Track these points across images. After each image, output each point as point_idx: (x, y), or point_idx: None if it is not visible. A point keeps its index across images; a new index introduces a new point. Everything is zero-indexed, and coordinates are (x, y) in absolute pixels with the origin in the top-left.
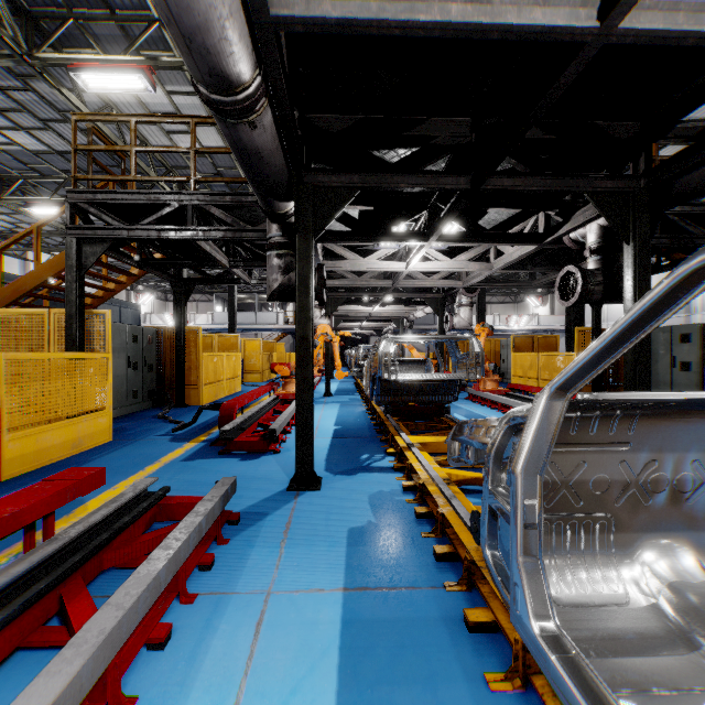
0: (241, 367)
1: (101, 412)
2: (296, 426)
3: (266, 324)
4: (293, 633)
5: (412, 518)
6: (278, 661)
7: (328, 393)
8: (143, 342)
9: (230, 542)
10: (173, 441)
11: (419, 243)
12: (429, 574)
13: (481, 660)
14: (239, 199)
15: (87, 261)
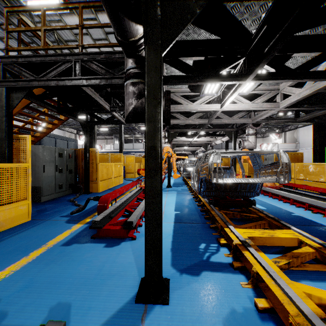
0: (124, 170)
1: (22, 202)
2: (145, 236)
3: (138, 149)
4: None
5: None
6: None
7: (169, 186)
8: (66, 157)
9: None
10: (67, 222)
11: (238, 83)
12: None
13: None
14: (110, 57)
15: (13, 103)
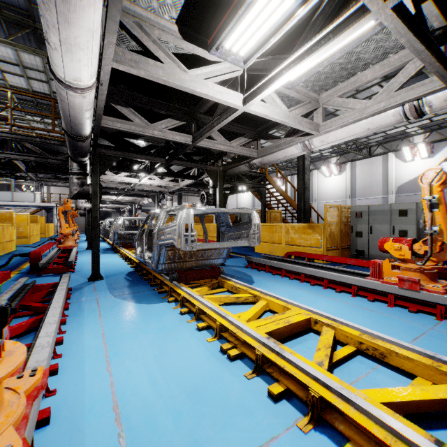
0: None
1: None
2: (92, 254)
3: (23, 201)
4: (109, 302)
5: (143, 281)
6: (107, 305)
7: (90, 248)
8: None
9: (73, 294)
10: None
11: (146, 175)
12: (149, 289)
13: (161, 296)
14: (45, 141)
15: None
